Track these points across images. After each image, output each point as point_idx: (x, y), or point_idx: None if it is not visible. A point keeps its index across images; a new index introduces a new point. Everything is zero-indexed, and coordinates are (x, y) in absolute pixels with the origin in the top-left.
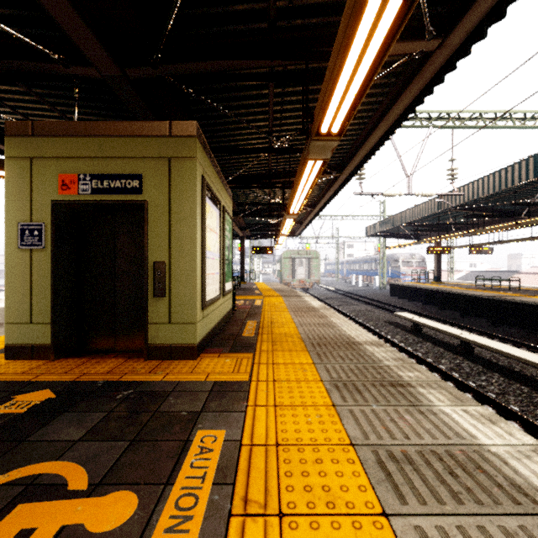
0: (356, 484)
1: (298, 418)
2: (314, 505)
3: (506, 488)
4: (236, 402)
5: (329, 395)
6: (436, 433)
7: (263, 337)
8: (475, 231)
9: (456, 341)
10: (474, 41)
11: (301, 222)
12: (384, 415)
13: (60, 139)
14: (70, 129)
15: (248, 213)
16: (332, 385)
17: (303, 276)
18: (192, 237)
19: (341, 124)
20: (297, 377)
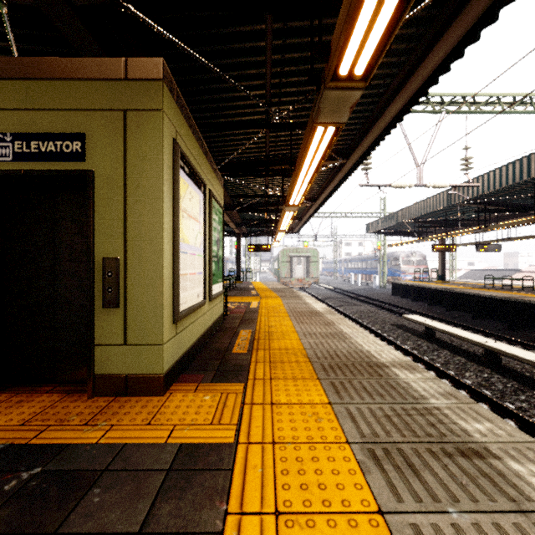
0: None
1: None
2: None
3: None
4: (208, 501)
5: (366, 480)
6: None
7: (259, 355)
8: (487, 227)
9: (476, 349)
10: None
11: (300, 218)
12: None
13: None
14: None
15: (244, 207)
16: (367, 453)
17: (301, 275)
18: (156, 222)
19: (369, 62)
20: (309, 434)
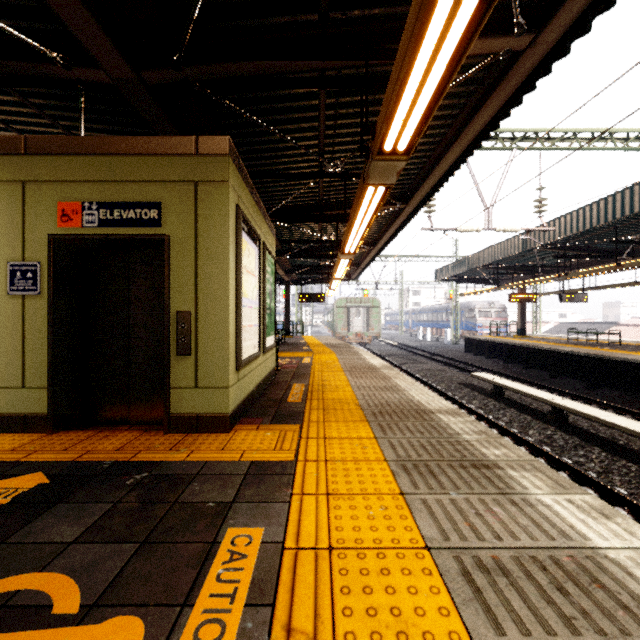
0: (435, 605)
1: (356, 511)
2: (381, 637)
3: (634, 611)
4: (278, 489)
5: (395, 480)
6: (535, 531)
7: (312, 404)
8: (567, 275)
9: (546, 407)
10: (575, 37)
11: (358, 264)
12: (467, 507)
13: (60, 159)
14: (72, 146)
15: (294, 252)
16: (399, 466)
17: (360, 329)
18: (223, 280)
19: (410, 140)
20: (354, 456)
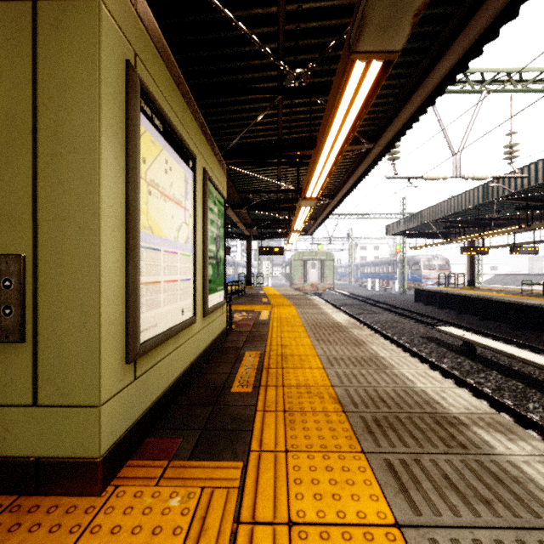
0: None
1: None
2: None
3: None
4: None
5: None
6: None
7: (268, 396)
8: (530, 226)
9: (531, 369)
10: None
11: (315, 218)
12: None
13: None
14: None
15: (253, 205)
16: None
17: (315, 280)
18: (88, 193)
19: None
20: None
